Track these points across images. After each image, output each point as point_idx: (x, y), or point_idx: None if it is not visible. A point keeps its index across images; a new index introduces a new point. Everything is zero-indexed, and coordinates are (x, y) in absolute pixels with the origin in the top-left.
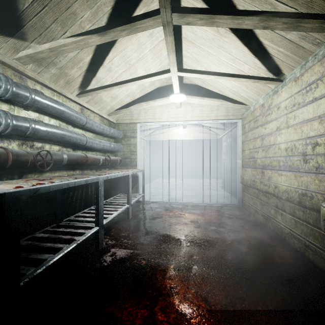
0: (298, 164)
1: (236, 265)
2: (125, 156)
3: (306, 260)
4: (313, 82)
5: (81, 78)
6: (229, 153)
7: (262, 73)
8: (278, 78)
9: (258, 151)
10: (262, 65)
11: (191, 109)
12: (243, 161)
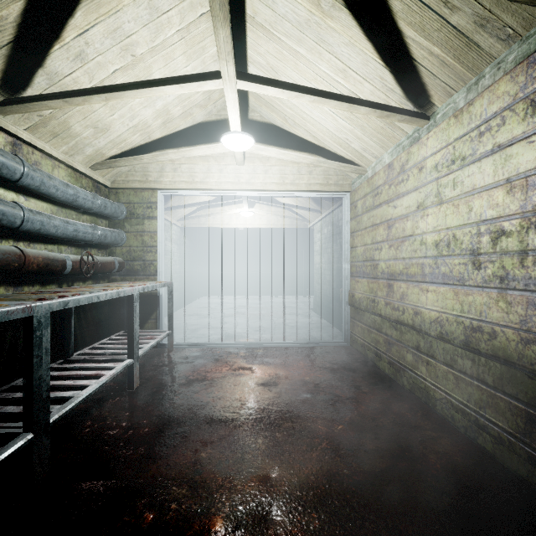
0: (463, 271)
1: (361, 489)
2: (131, 255)
3: (483, 455)
4: (493, 114)
5: (1, 63)
6: (326, 251)
7: (394, 103)
8: (422, 113)
9: (381, 248)
10: (397, 84)
11: (263, 170)
12: (353, 265)
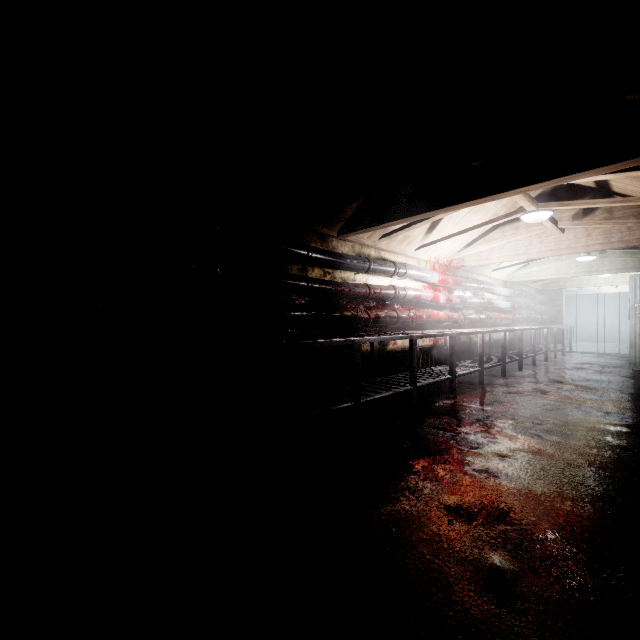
0: None
1: None
2: (550, 315)
3: None
4: None
5: None
6: None
7: None
8: None
9: None
10: None
11: (621, 276)
12: None
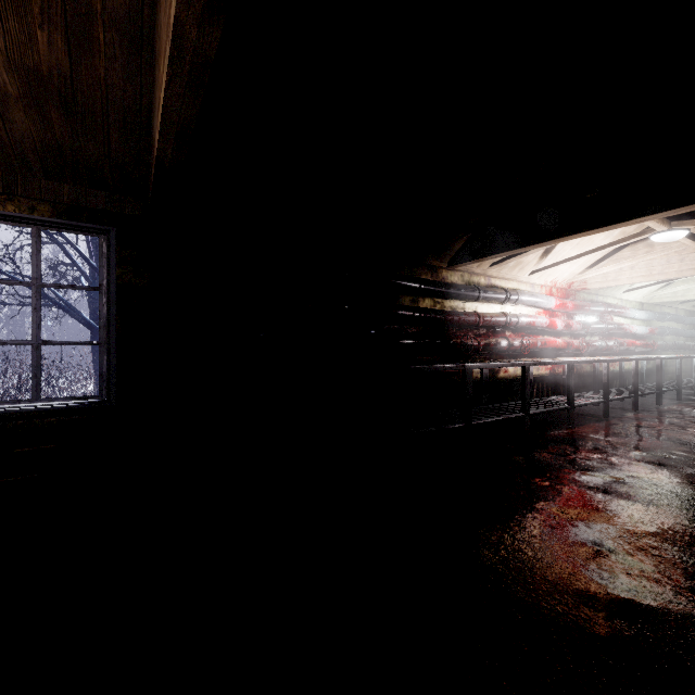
0: None
1: None
2: None
3: None
4: None
5: None
6: None
7: None
8: None
9: None
10: None
11: None
12: None
